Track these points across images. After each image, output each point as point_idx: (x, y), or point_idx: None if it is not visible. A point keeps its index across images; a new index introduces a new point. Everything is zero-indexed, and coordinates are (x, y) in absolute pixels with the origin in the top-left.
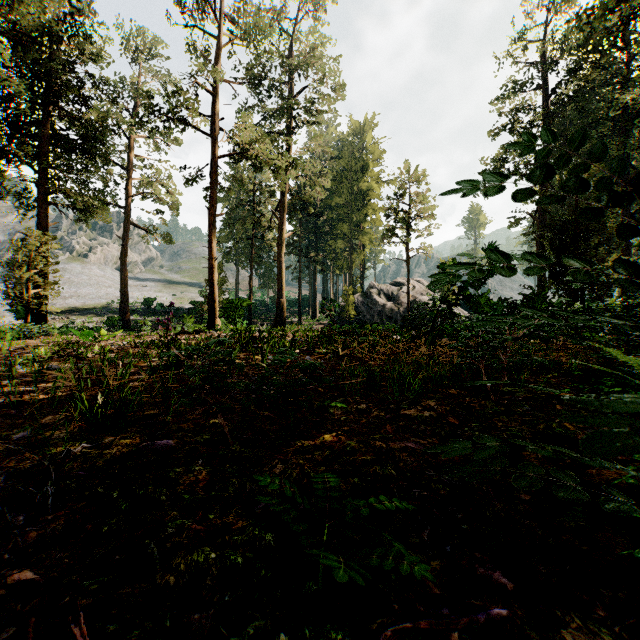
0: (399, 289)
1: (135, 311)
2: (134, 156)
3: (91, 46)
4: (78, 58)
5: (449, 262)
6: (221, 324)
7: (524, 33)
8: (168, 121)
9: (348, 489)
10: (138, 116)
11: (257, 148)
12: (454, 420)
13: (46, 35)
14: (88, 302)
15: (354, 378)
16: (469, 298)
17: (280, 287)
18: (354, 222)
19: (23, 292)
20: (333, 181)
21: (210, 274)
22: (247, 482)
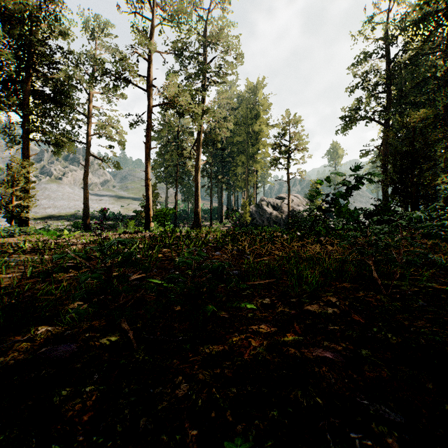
0: (282, 202)
1: (94, 217)
2: (93, 107)
3: (61, 27)
4: (51, 34)
5: (324, 179)
6: (154, 226)
7: (372, 17)
8: (116, 80)
9: (266, 430)
10: (94, 76)
11: (180, 100)
12: (358, 317)
13: (27, 17)
14: (61, 211)
15: (256, 272)
16: (339, 206)
17: (197, 200)
18: (249, 154)
19: (9, 203)
20: (235, 125)
21: (146, 190)
22: (141, 415)
